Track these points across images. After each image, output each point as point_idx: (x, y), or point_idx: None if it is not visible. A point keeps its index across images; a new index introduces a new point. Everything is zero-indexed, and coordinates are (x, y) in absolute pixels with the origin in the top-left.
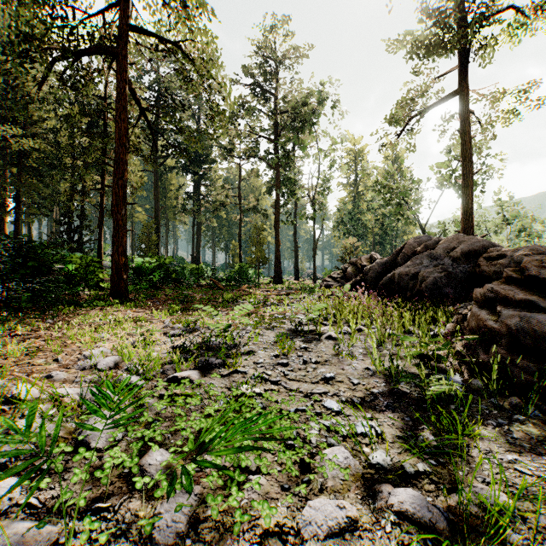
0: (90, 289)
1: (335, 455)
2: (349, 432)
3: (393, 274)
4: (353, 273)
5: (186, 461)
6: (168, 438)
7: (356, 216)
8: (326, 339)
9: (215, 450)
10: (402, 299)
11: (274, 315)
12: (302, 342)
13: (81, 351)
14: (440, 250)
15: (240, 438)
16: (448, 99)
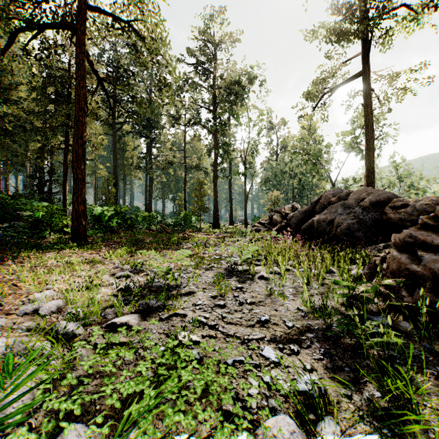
0: (56, 233)
1: (280, 429)
2: (290, 389)
3: (313, 220)
4: (278, 219)
5: (109, 437)
6: (94, 403)
7: (279, 173)
8: (258, 279)
9: (141, 428)
10: (320, 242)
11: (212, 256)
12: (237, 282)
13: (28, 295)
14: (352, 200)
15: (170, 411)
16: (354, 78)
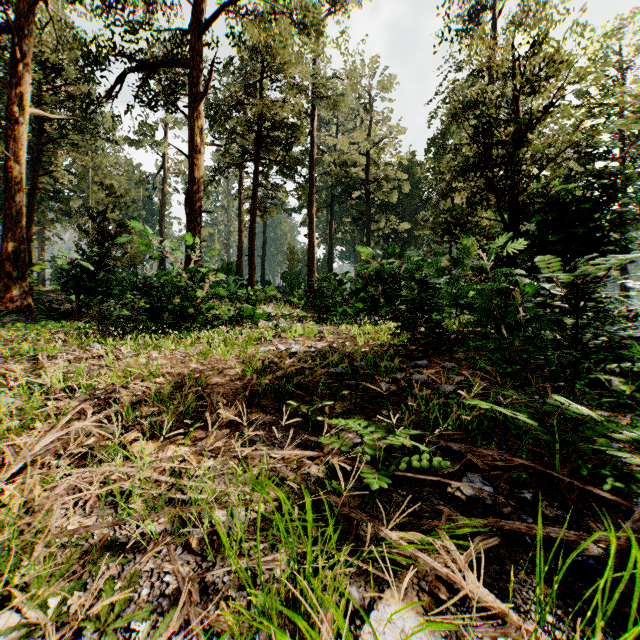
0: None
1: None
2: None
3: None
4: None
5: None
6: None
7: None
8: None
9: None
10: None
11: None
12: None
13: None
14: None
15: None
16: None
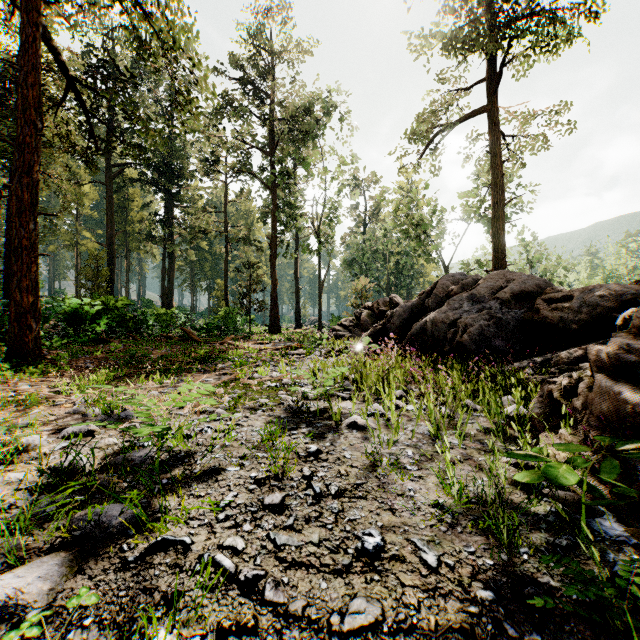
0: None
1: None
2: None
3: (426, 321)
4: (369, 320)
5: None
6: None
7: (368, 253)
8: (348, 430)
9: None
10: (438, 355)
11: (265, 382)
12: (309, 438)
13: None
14: (484, 290)
15: None
16: (477, 114)
